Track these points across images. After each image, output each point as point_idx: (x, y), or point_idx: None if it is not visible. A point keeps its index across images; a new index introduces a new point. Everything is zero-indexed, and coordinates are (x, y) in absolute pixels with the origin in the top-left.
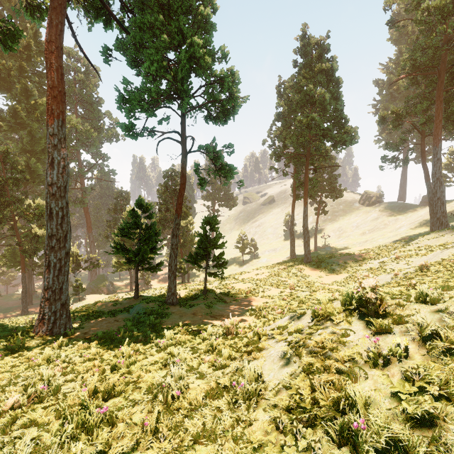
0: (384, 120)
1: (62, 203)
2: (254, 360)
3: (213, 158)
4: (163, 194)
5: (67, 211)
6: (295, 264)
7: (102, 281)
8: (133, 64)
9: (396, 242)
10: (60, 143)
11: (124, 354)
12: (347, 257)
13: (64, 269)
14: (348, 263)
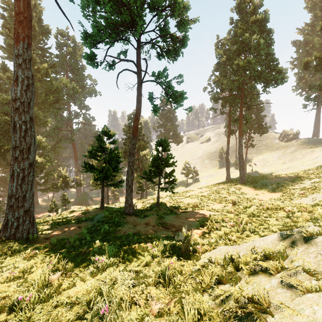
0: (307, 65)
1: (26, 117)
2: None
3: (165, 87)
4: (127, 131)
5: (31, 126)
6: (232, 184)
7: (85, 196)
8: (94, 0)
9: (321, 166)
10: (25, 63)
11: (35, 283)
12: (277, 178)
13: (27, 179)
14: (281, 183)
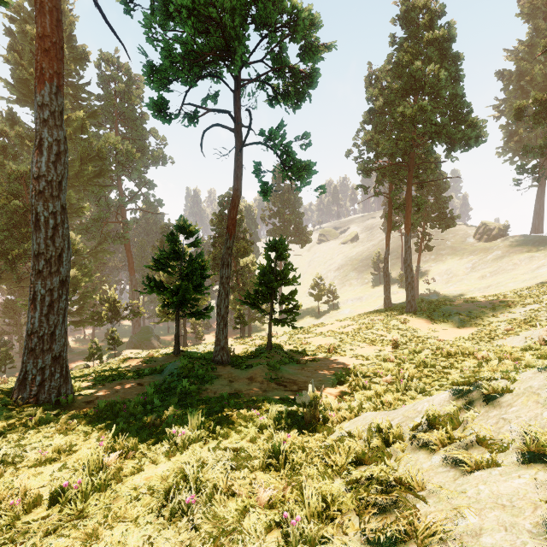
0: (521, 113)
1: (55, 206)
2: (410, 542)
3: (281, 154)
4: (218, 225)
5: (63, 220)
6: (394, 314)
7: (146, 334)
8: (165, 13)
9: (544, 284)
10: (53, 118)
11: (85, 464)
12: (469, 304)
13: (57, 306)
14: (475, 312)
